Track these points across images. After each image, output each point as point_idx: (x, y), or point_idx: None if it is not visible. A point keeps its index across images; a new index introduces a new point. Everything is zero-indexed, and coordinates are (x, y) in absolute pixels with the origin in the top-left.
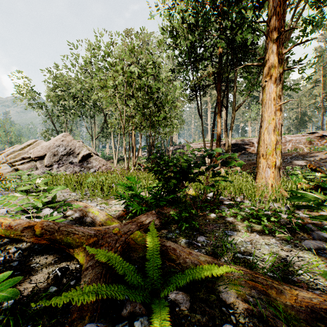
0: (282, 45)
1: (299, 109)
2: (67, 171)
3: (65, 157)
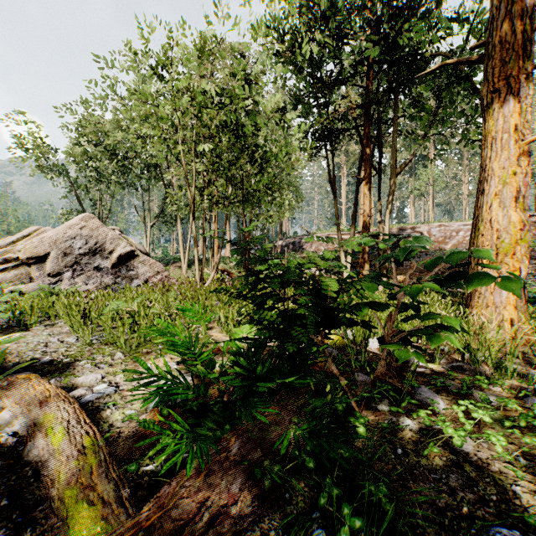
0: (532, 11)
1: None
2: (89, 284)
3: (87, 258)
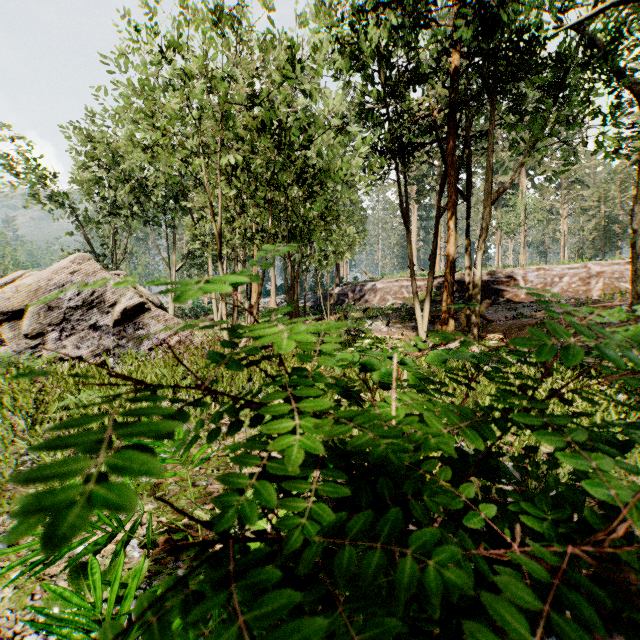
0: None
1: (602, 209)
2: (82, 348)
3: (80, 313)
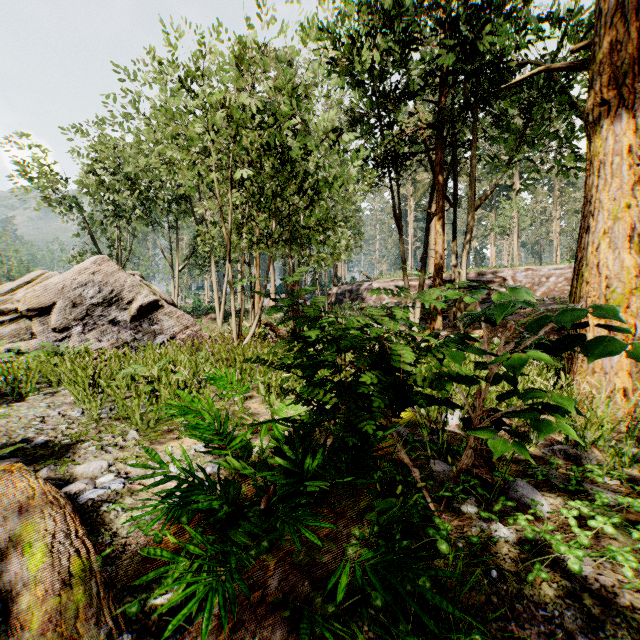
0: None
1: None
2: (103, 341)
3: (100, 310)
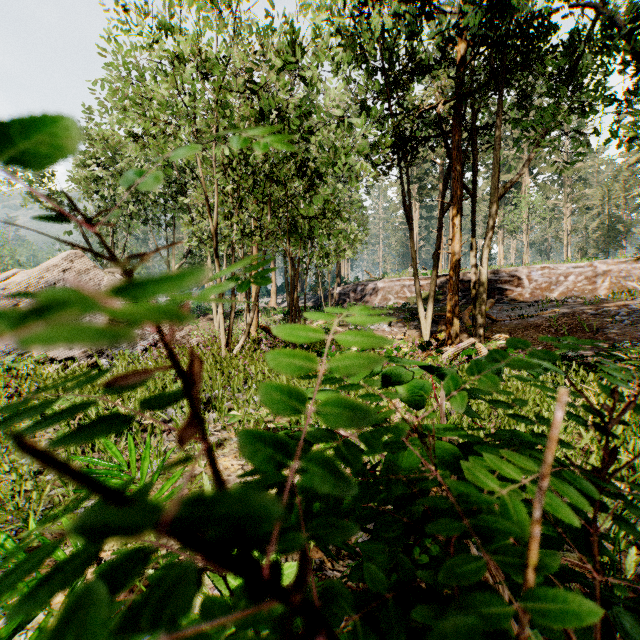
0: None
1: (606, 207)
2: (74, 348)
3: None
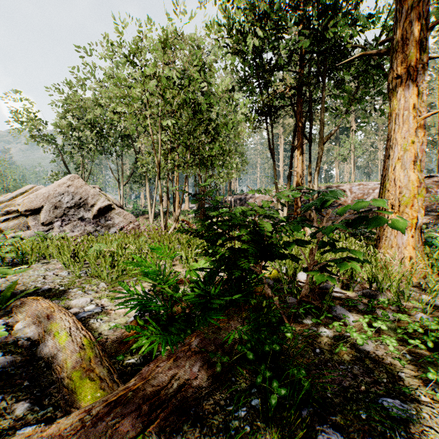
0: (427, 14)
1: None
2: (75, 231)
3: (73, 211)
